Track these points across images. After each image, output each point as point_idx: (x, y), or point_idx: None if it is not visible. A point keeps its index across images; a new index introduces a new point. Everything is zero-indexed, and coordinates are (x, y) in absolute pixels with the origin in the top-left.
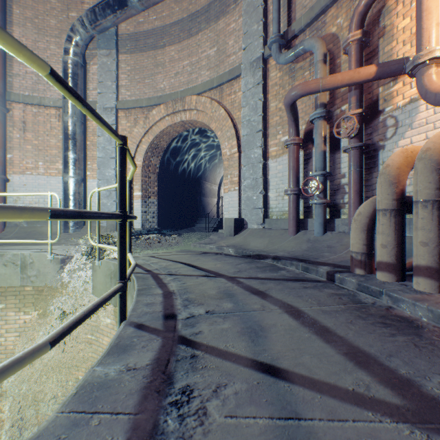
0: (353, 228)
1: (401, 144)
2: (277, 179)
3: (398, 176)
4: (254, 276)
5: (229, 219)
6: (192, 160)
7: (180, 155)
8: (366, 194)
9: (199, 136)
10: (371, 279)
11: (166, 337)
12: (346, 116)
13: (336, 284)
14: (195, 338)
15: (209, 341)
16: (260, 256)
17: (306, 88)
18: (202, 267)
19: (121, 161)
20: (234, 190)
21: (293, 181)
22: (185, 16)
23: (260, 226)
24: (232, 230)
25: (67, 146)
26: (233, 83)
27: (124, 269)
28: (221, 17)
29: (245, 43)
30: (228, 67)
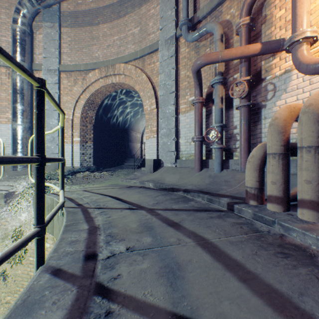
0: (247, 168)
1: (278, 104)
2: (186, 129)
3: (285, 126)
4: (170, 208)
5: (149, 160)
6: (122, 114)
7: (112, 110)
8: (252, 141)
9: (127, 96)
10: (263, 209)
11: (82, 285)
12: (238, 81)
13: (235, 213)
14: (113, 285)
15: (127, 288)
16: (174, 189)
17: (209, 58)
18: (127, 200)
19: (38, 103)
20: (153, 137)
21: (198, 130)
22: (115, 2)
23: (173, 165)
24: (152, 168)
25: (15, 99)
26: (152, 55)
27: (41, 214)
28: (143, 4)
29: (162, 25)
30: (149, 42)
